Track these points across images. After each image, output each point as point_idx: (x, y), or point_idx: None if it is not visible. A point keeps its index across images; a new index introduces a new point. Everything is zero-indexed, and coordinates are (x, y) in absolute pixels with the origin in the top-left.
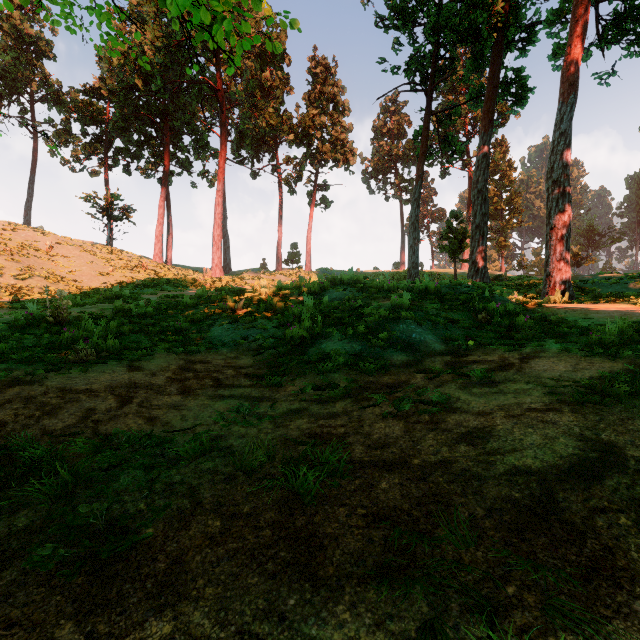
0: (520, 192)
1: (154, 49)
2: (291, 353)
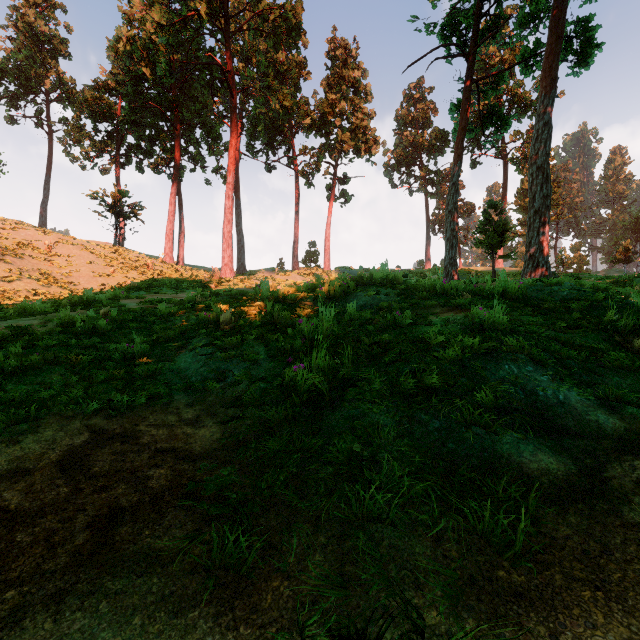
0: (558, 182)
1: (156, 25)
2: (292, 421)
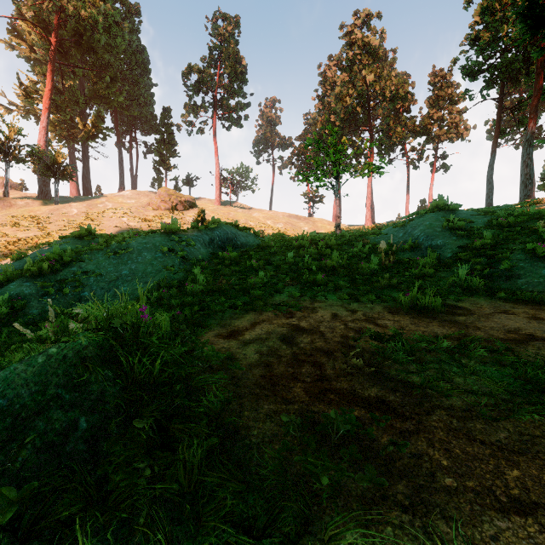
0: None
1: (340, 123)
2: None
